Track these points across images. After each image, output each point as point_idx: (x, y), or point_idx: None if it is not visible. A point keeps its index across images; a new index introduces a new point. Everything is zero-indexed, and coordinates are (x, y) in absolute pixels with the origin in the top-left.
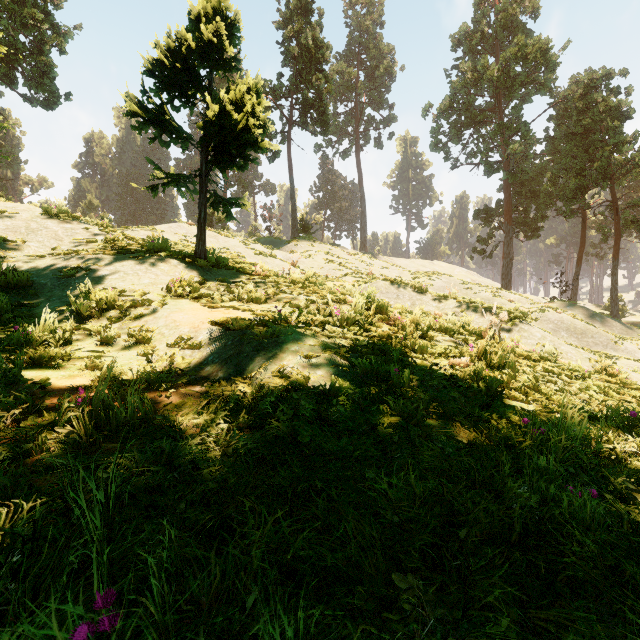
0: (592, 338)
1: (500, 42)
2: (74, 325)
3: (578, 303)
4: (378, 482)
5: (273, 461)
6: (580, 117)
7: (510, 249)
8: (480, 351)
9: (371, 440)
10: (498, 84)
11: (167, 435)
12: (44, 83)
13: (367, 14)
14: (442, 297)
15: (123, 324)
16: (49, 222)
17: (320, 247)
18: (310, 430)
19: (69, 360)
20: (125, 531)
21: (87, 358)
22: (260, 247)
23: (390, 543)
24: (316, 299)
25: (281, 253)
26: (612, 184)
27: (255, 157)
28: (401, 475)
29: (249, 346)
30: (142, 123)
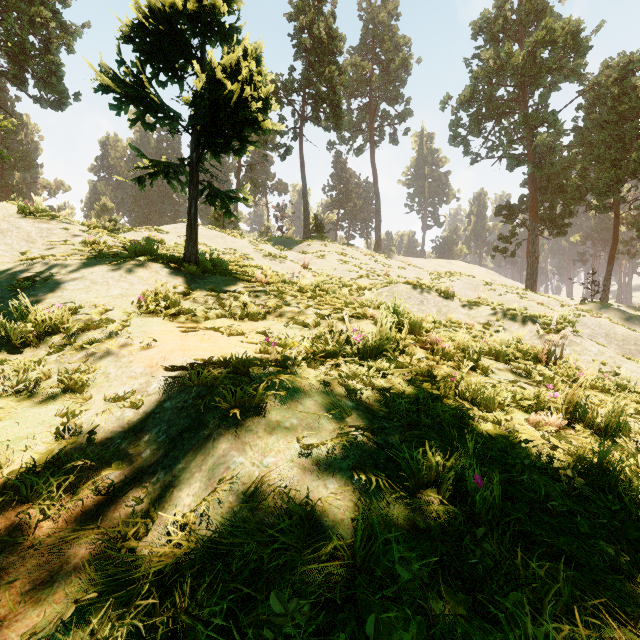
0: (635, 345)
1: (524, 28)
2: None
3: (614, 305)
4: None
5: None
6: (615, 103)
7: (535, 247)
8: (570, 399)
9: None
10: (523, 72)
11: None
12: (52, 83)
13: (382, 6)
14: (472, 303)
15: (61, 356)
16: (23, 222)
17: (333, 247)
18: None
19: None
20: None
21: None
22: (270, 248)
23: None
24: (328, 313)
25: (292, 254)
26: None
27: (266, 155)
28: None
29: (215, 414)
30: (120, 101)
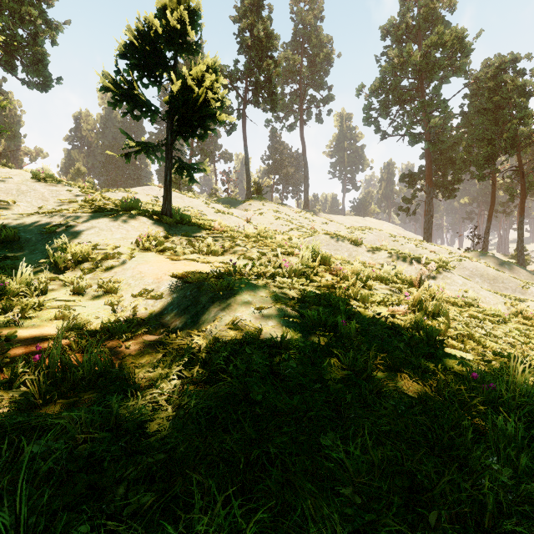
0: (502, 283)
1: (422, 32)
2: (52, 276)
3: (489, 253)
4: (334, 452)
5: (225, 420)
6: (491, 95)
7: (431, 207)
8: (416, 299)
9: (323, 398)
10: (421, 68)
11: (121, 391)
12: (39, 69)
13: (309, 10)
14: (375, 249)
15: (95, 275)
16: (37, 185)
17: (270, 206)
18: (262, 386)
19: (42, 309)
20: (55, 524)
21: (59, 307)
22: (219, 206)
23: (351, 528)
24: (267, 251)
25: (237, 211)
26: (518, 152)
27: (215, 130)
28: (358, 444)
29: (206, 297)
30: (116, 98)
